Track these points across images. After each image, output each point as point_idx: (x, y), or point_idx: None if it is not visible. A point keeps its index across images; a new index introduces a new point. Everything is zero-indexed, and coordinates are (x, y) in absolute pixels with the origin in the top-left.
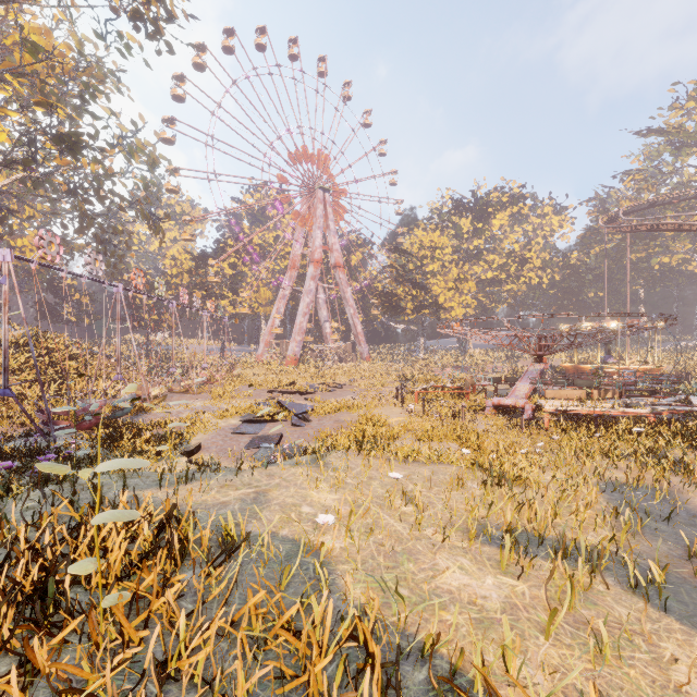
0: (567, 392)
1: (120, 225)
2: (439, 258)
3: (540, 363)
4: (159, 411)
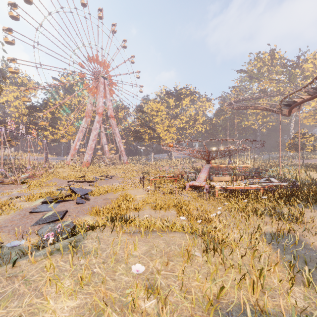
0: (223, 178)
1: None
2: (160, 116)
3: (209, 164)
4: None
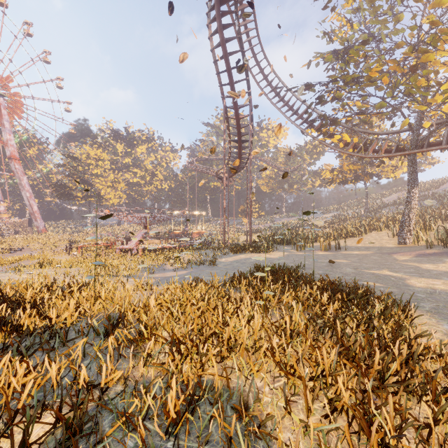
0: (153, 241)
1: None
2: (101, 166)
3: (146, 229)
4: None
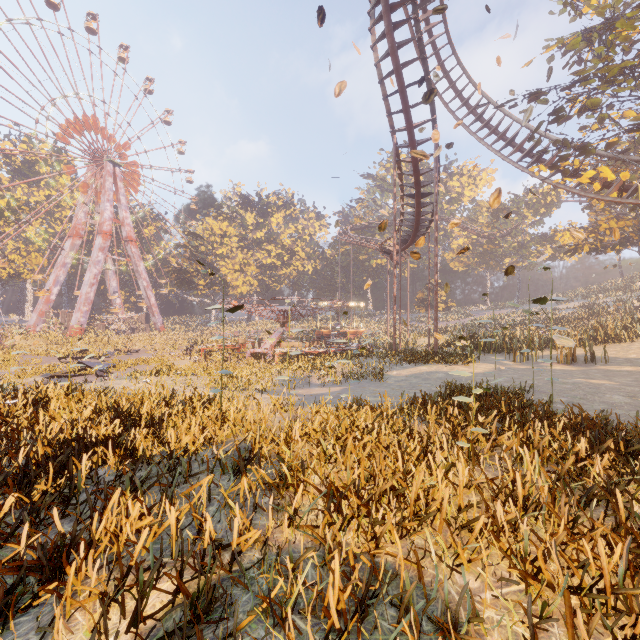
0: (293, 343)
1: None
2: (227, 244)
3: (284, 327)
4: None
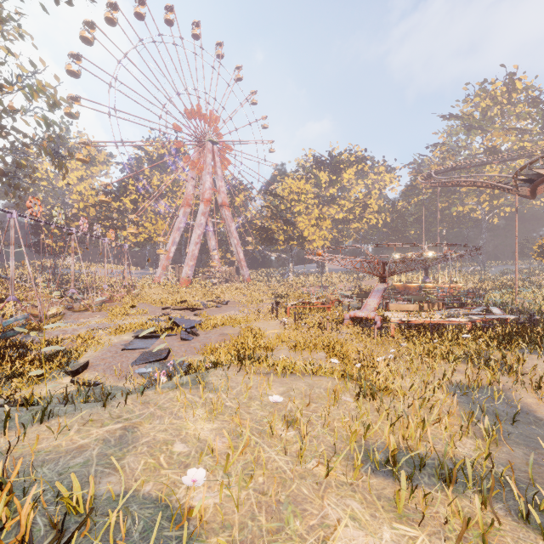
0: (406, 306)
1: (23, 160)
2: (304, 201)
3: (384, 282)
4: (33, 334)
